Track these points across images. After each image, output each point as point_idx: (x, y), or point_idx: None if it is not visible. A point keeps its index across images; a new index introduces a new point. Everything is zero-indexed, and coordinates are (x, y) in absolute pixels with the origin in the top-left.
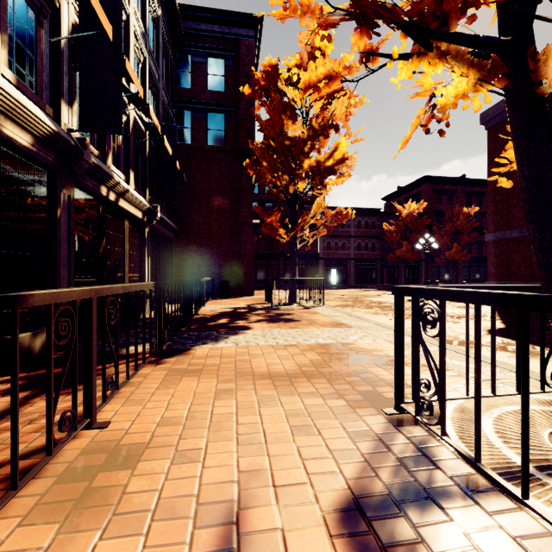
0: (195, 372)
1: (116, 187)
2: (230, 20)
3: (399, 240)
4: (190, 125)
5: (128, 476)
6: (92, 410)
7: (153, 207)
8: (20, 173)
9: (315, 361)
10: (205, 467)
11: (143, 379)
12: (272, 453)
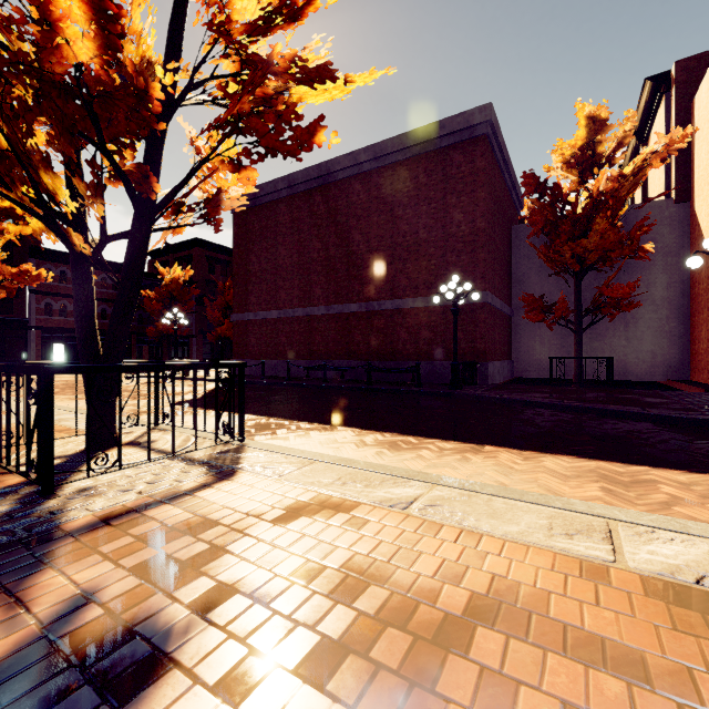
0: None
1: None
2: None
3: (164, 310)
4: None
5: None
6: None
7: None
8: None
9: None
10: None
11: None
12: None
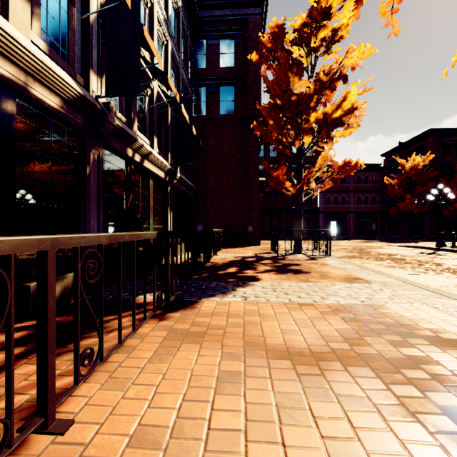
0: (197, 335)
1: (141, 149)
2: (239, 2)
3: (402, 193)
4: (205, 99)
5: None
6: (47, 407)
7: (174, 168)
8: (52, 134)
9: (342, 331)
10: None
11: (140, 341)
12: None
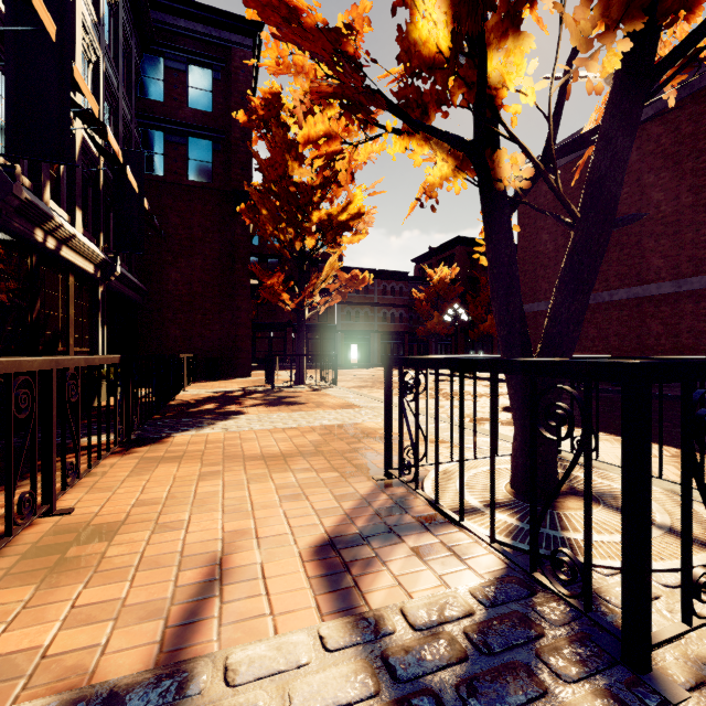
0: (174, 459)
1: (58, 231)
2: (220, 21)
3: (430, 310)
4: (163, 151)
5: (104, 548)
6: (53, 496)
7: (111, 259)
8: None
9: (315, 442)
10: (189, 534)
11: (108, 470)
12: (259, 518)
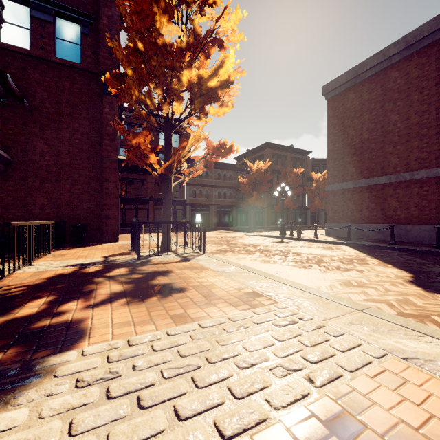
0: None
1: None
2: None
3: (250, 191)
4: (28, 25)
5: None
6: None
7: None
8: None
9: None
10: None
11: None
12: None
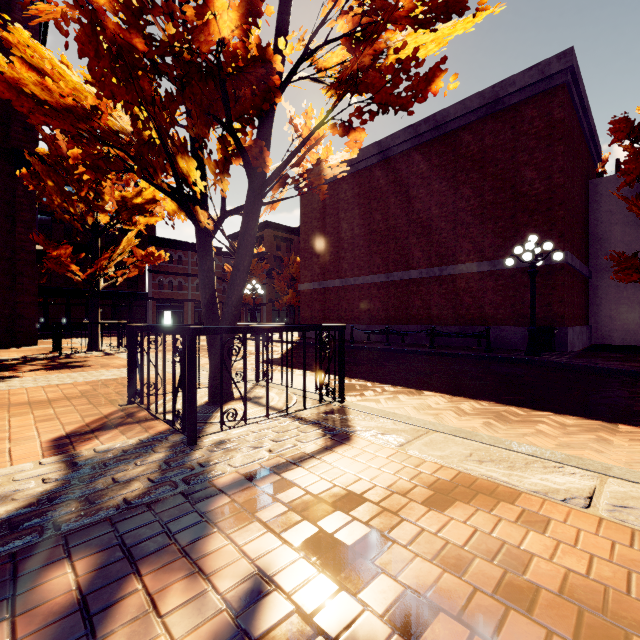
0: None
1: None
2: None
3: None
4: None
5: None
6: None
7: None
8: None
9: (85, 391)
10: None
11: None
12: (15, 433)
